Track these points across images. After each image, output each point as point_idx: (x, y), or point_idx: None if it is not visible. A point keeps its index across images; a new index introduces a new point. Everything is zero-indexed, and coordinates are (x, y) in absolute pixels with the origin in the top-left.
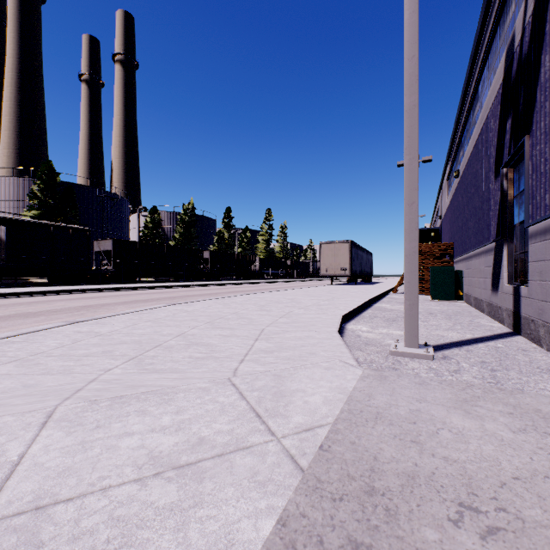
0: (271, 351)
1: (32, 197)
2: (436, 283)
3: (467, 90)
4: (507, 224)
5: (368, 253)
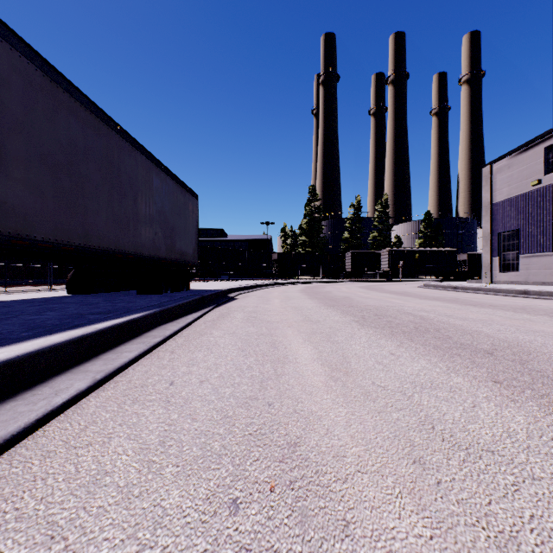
0: None
1: (420, 232)
2: None
3: None
4: None
5: None
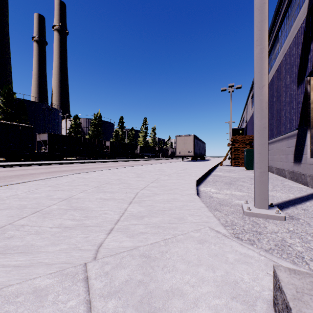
0: (142, 216)
1: None
2: (249, 159)
3: (269, 37)
4: (310, 116)
5: (203, 142)
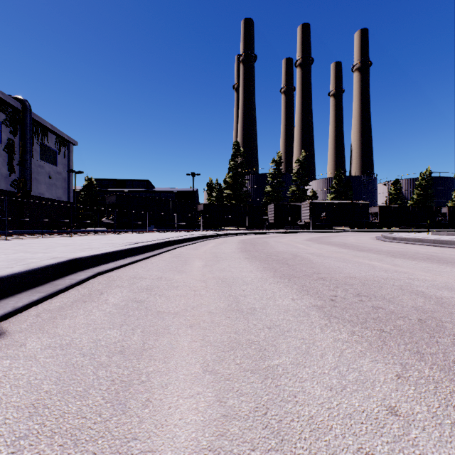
0: None
1: (331, 188)
2: None
3: None
4: None
5: None
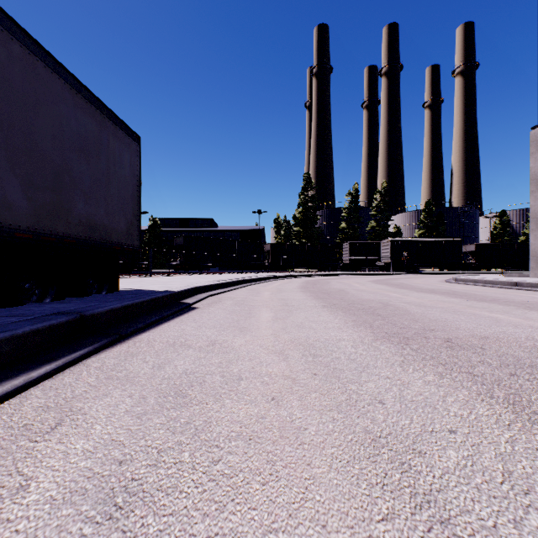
0: None
1: (420, 223)
2: None
3: None
4: None
5: None
